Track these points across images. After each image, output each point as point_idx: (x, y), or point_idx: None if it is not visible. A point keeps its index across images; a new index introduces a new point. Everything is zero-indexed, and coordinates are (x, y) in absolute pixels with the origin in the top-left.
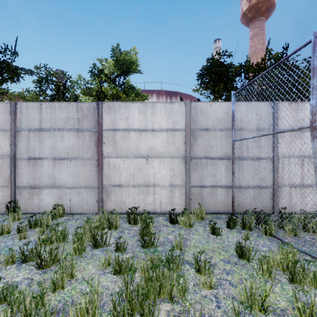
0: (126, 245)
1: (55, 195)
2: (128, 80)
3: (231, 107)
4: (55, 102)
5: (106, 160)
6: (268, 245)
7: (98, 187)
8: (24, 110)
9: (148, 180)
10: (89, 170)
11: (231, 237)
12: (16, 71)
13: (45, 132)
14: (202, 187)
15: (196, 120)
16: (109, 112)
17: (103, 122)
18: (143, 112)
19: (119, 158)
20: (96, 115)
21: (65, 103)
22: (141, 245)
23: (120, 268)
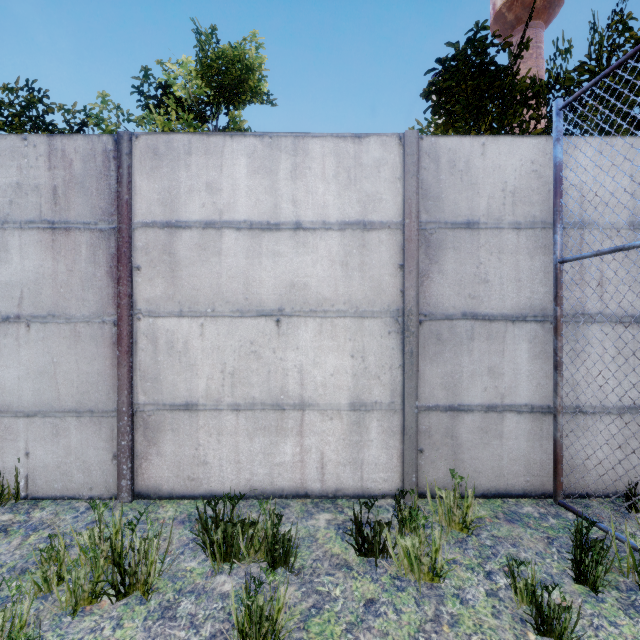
0: None
1: None
2: (236, 115)
3: (548, 152)
4: None
5: (146, 323)
6: None
7: (119, 412)
8: None
9: (283, 389)
10: (89, 355)
11: None
12: None
13: None
14: (457, 412)
15: (438, 195)
16: (153, 168)
17: (136, 199)
18: (267, 168)
19: (188, 317)
20: (114, 178)
21: (10, 139)
22: None
23: None
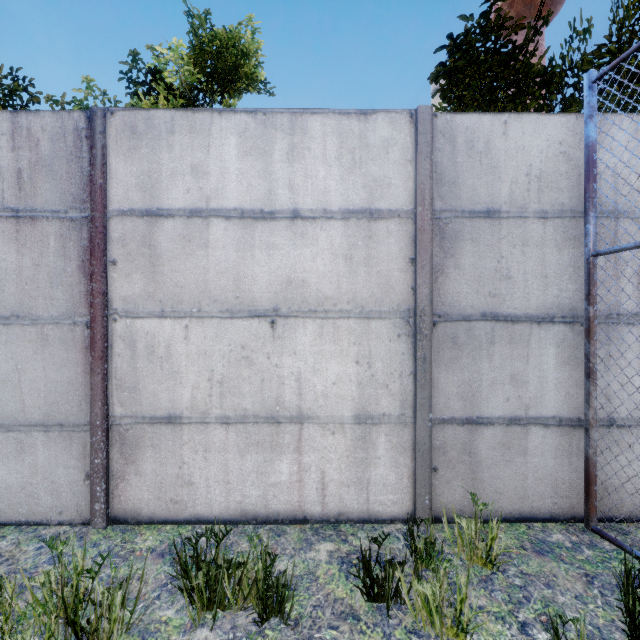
0: None
1: None
2: (231, 103)
3: (578, 132)
4: None
5: (122, 325)
6: None
7: (92, 426)
8: None
9: (278, 399)
10: (58, 361)
11: None
12: None
13: None
14: (476, 426)
15: (454, 180)
16: (131, 148)
17: (111, 183)
18: (260, 149)
19: (170, 317)
20: (86, 160)
21: None
22: None
23: None
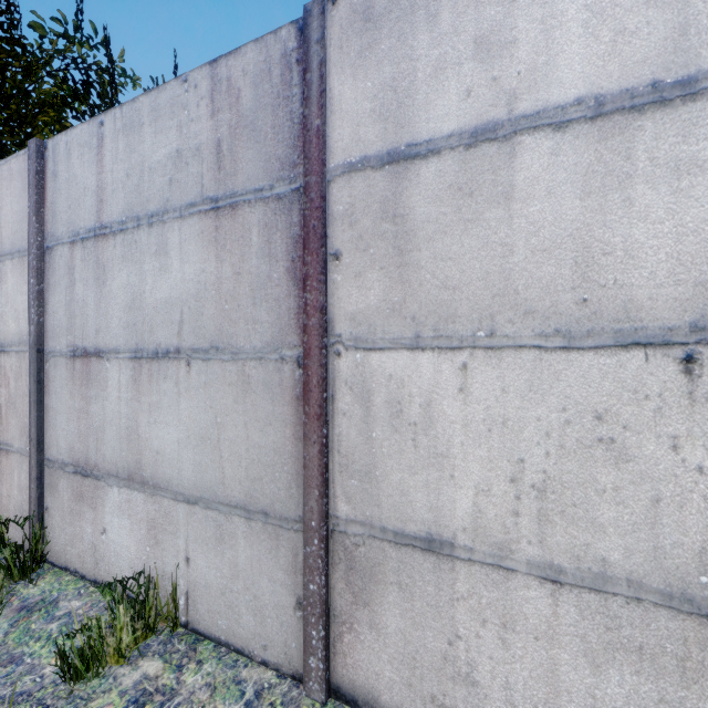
0: None
1: (138, 522)
2: None
3: None
4: (138, 98)
5: (349, 362)
6: None
7: (305, 527)
8: (61, 164)
9: (706, 557)
10: (262, 416)
11: None
12: None
13: (111, 240)
14: None
15: None
16: (363, 49)
17: (332, 122)
18: None
19: (431, 348)
20: (297, 98)
21: (169, 88)
22: None
23: None
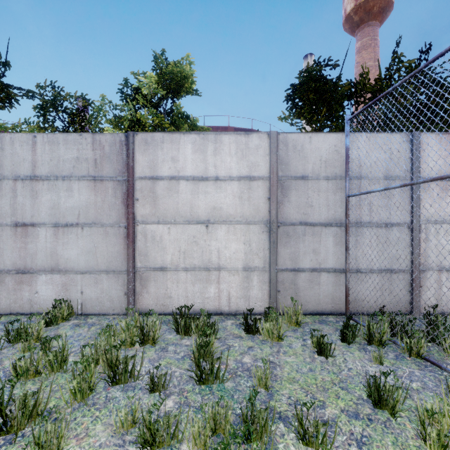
0: (169, 379)
1: (57, 285)
2: (178, 105)
3: (343, 141)
4: (57, 133)
5: (141, 227)
6: (419, 377)
7: (128, 271)
8: (7, 146)
9: (209, 260)
10: (113, 243)
11: (351, 361)
12: (6, 91)
13: (41, 182)
14: (297, 272)
15: (287, 163)
16: (145, 150)
17: (136, 165)
18: (201, 150)
19: (162, 224)
20: (125, 154)
21: (73, 135)
22: (196, 379)
23: (153, 436)
